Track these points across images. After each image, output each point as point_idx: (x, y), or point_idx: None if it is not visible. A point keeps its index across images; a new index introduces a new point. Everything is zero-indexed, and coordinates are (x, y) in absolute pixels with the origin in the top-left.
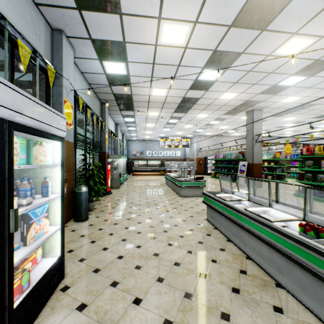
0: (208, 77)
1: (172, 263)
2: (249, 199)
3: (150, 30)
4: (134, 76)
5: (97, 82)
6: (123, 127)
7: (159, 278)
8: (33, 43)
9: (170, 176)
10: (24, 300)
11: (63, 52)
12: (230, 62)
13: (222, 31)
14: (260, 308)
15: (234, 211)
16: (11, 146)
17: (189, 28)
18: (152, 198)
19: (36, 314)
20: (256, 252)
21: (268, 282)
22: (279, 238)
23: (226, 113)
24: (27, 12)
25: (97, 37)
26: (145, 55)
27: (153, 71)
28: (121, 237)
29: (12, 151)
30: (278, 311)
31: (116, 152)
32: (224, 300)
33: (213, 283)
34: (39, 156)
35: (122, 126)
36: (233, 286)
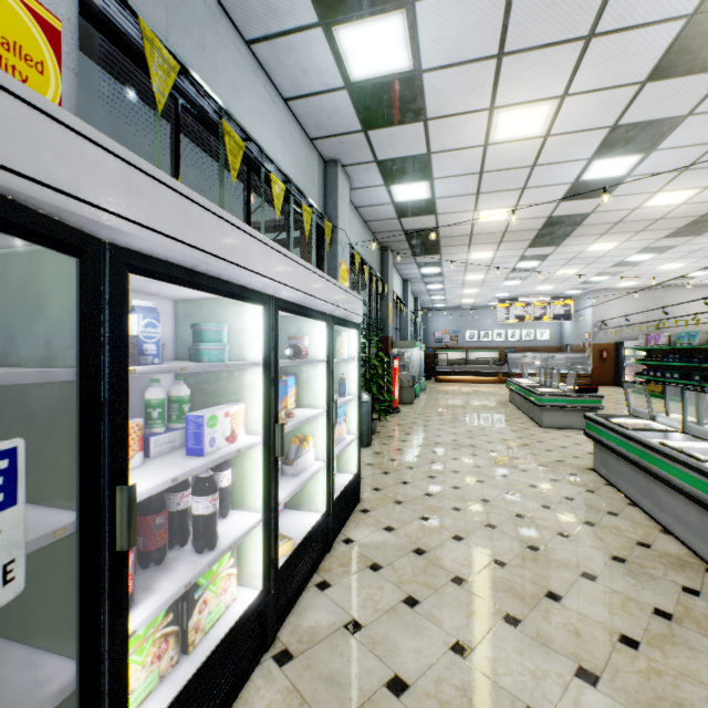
0: (606, 173)
1: (512, 514)
2: (684, 430)
3: (475, 127)
4: (443, 197)
5: (378, 217)
6: (418, 285)
7: (489, 525)
8: (308, 194)
9: (519, 384)
10: (338, 498)
11: (338, 192)
12: (657, 137)
13: (626, 94)
14: (656, 582)
15: (639, 447)
16: (333, 340)
17: (551, 107)
18: (478, 424)
19: (343, 522)
20: (679, 521)
21: (690, 564)
22: None
23: (670, 234)
24: (303, 157)
25: (386, 157)
26: (465, 163)
27: (479, 184)
28: (427, 473)
29: (333, 345)
30: (689, 592)
31: (404, 335)
32: (592, 563)
33: (579, 545)
34: (340, 349)
35: (415, 283)
36: (614, 555)
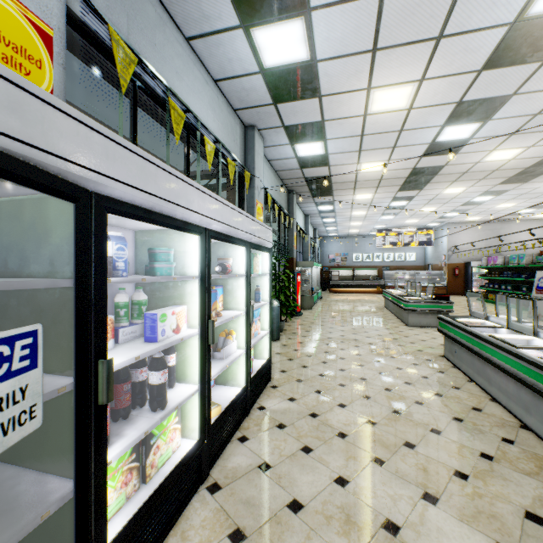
0: (455, 136)
1: (382, 388)
2: (508, 326)
3: (357, 102)
4: (334, 153)
5: (285, 168)
6: (316, 219)
7: (365, 396)
8: (232, 151)
9: (392, 294)
10: (254, 376)
11: (255, 149)
12: (491, 110)
13: (467, 79)
14: (483, 435)
15: (475, 339)
16: (250, 260)
17: (412, 88)
18: (361, 324)
19: (258, 395)
20: (502, 392)
21: (509, 422)
22: (523, 367)
23: (503, 181)
24: (229, 123)
25: (291, 123)
26: (350, 128)
27: (361, 144)
28: (321, 359)
29: (250, 264)
30: (507, 442)
31: (306, 256)
32: (439, 422)
33: (430, 410)
34: (256, 267)
35: (314, 217)
36: (455, 416)
